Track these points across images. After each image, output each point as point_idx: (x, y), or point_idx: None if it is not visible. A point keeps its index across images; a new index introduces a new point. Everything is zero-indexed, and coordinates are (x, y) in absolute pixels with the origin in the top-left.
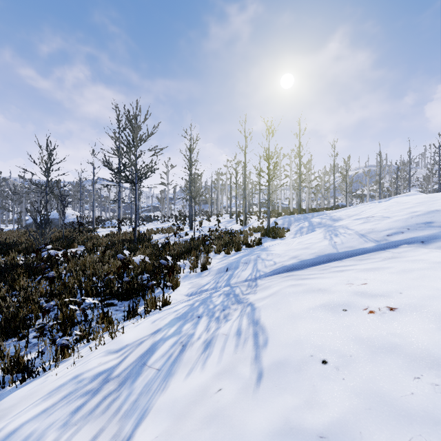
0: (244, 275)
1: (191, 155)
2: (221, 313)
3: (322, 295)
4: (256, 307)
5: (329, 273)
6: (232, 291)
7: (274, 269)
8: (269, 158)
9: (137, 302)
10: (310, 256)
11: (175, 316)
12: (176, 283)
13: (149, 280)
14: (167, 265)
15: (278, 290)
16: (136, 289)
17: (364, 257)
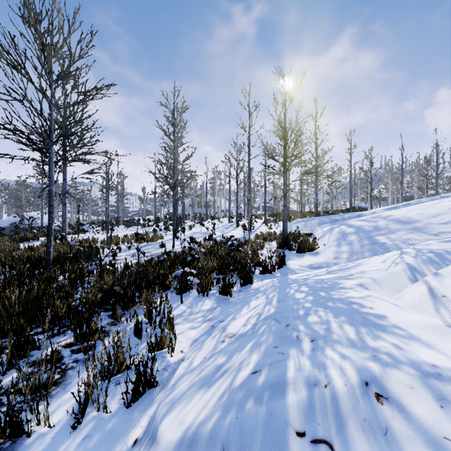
0: None
1: (174, 132)
2: None
3: None
4: None
5: None
6: None
7: None
8: (285, 133)
9: None
10: None
11: None
12: None
13: None
14: None
15: None
16: None
17: None
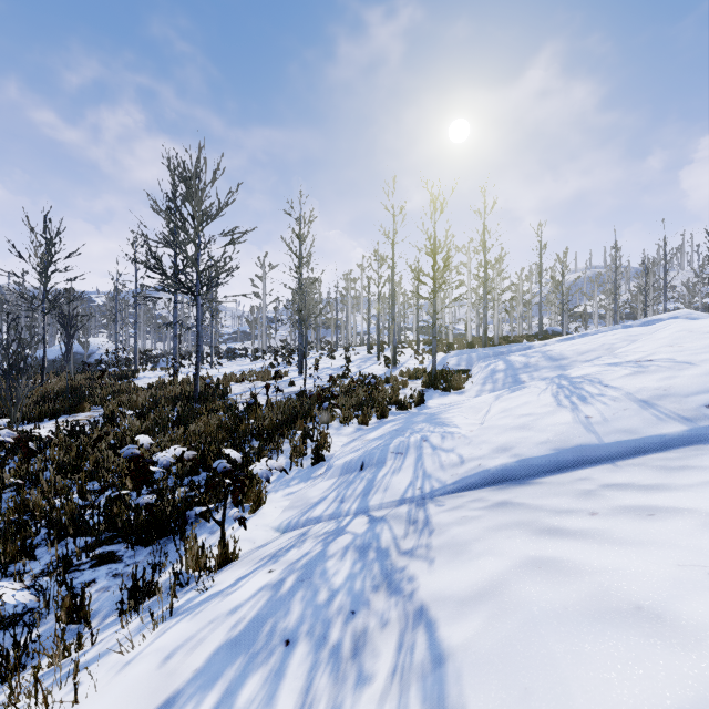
0: (397, 487)
1: (300, 246)
2: (346, 630)
3: (665, 648)
4: (445, 650)
5: (613, 515)
6: (373, 539)
7: (462, 476)
8: (435, 250)
9: (158, 564)
10: (539, 450)
11: (227, 635)
12: (258, 499)
13: (191, 504)
14: (229, 473)
15: (499, 580)
16: (170, 519)
17: (673, 460)
